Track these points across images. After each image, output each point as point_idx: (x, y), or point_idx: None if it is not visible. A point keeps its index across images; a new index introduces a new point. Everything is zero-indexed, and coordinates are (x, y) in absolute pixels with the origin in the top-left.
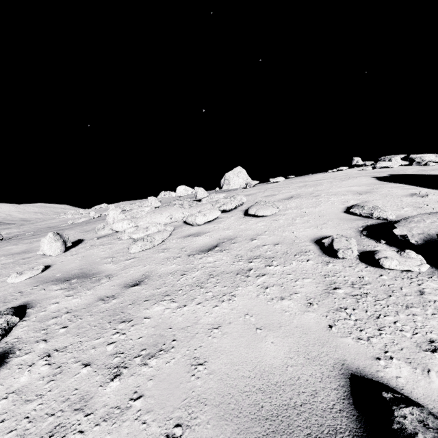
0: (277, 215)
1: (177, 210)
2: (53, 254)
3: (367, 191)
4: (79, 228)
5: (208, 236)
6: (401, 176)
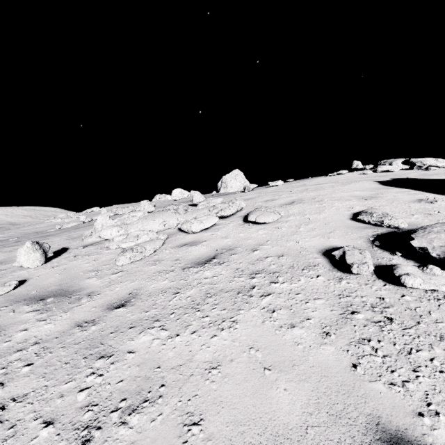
0: (279, 222)
1: (171, 216)
2: (30, 266)
3: (372, 196)
4: (65, 235)
5: (205, 245)
6: (404, 180)
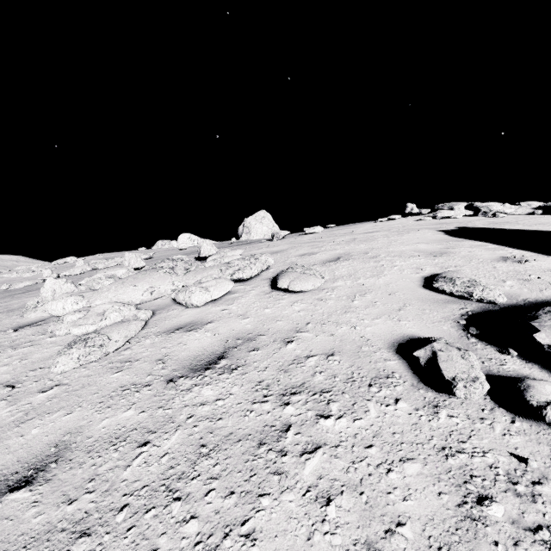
0: (322, 289)
1: (164, 278)
2: None
3: (442, 251)
4: (0, 304)
5: (209, 331)
6: (473, 230)
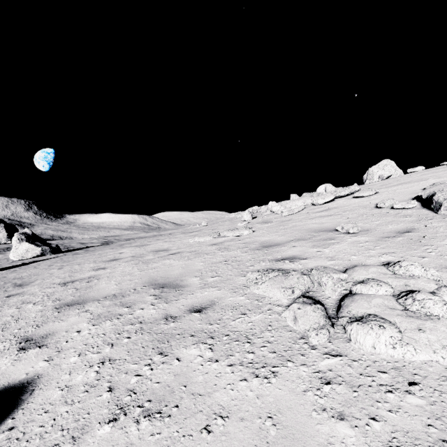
0: (373, 195)
1: (308, 198)
2: (248, 220)
3: None
4: None
5: (322, 208)
6: None
